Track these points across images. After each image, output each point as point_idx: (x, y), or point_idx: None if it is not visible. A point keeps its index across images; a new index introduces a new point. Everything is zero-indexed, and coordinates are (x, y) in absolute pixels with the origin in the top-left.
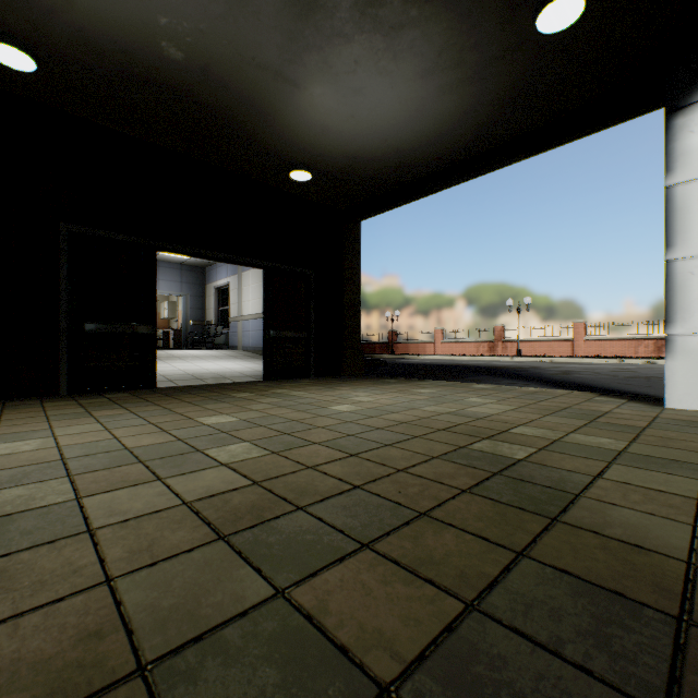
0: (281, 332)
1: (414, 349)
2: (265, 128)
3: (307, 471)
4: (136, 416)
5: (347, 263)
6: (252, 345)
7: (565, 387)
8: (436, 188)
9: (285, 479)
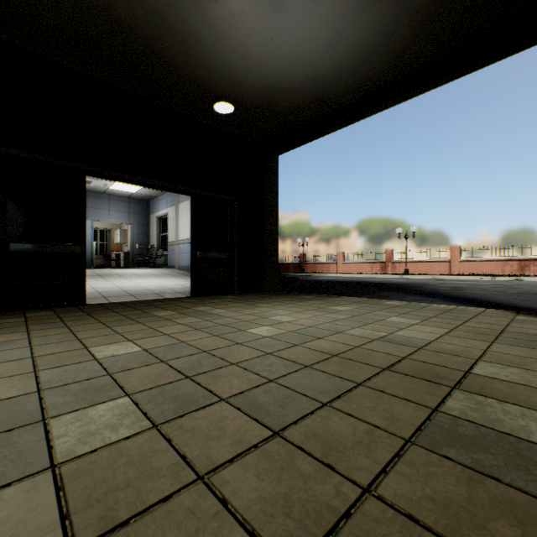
0: (207, 252)
1: (321, 268)
2: (187, 53)
3: (191, 495)
4: (27, 343)
5: (267, 192)
6: (186, 265)
7: (472, 304)
8: (349, 120)
9: (138, 533)
